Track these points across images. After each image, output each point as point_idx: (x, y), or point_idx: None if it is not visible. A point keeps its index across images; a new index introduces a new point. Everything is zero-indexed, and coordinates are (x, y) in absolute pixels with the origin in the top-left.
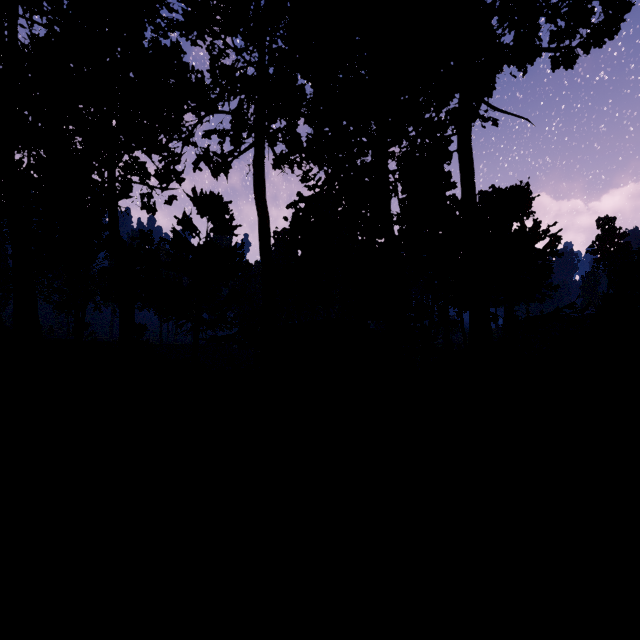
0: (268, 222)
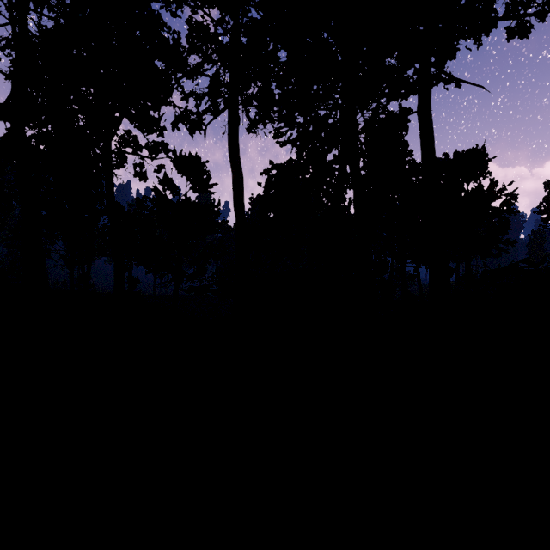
0: (241, 178)
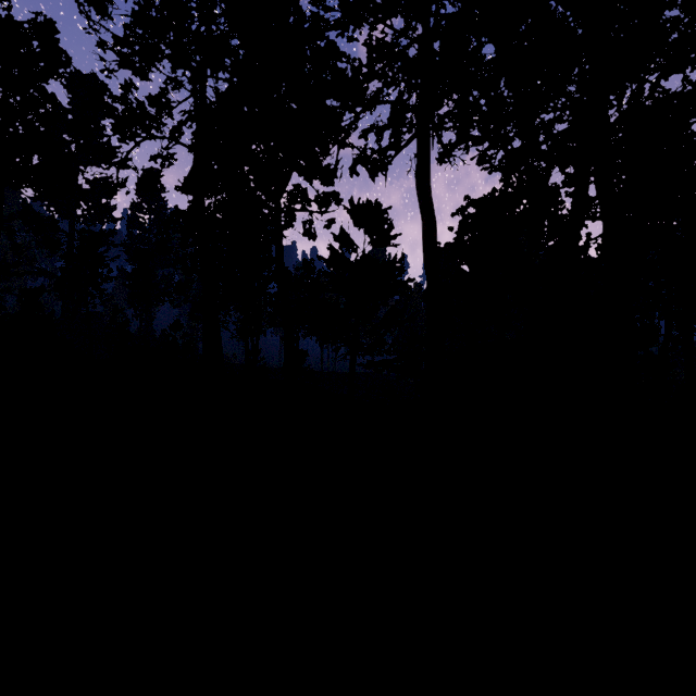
0: (434, 223)
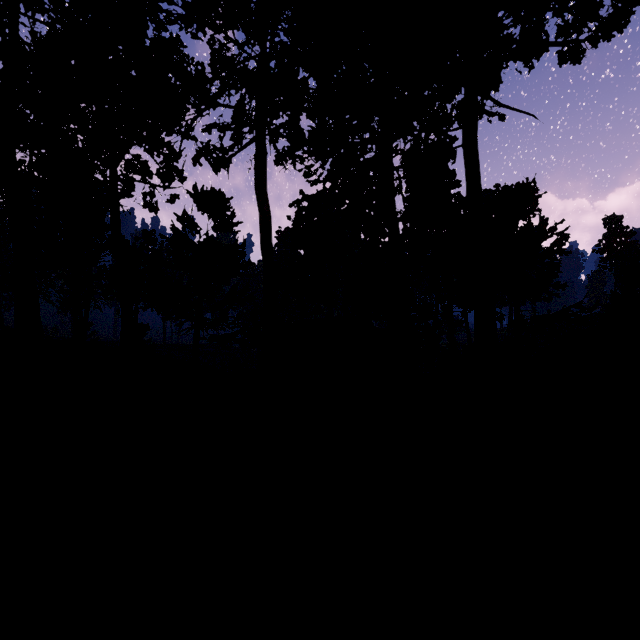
0: (269, 218)
